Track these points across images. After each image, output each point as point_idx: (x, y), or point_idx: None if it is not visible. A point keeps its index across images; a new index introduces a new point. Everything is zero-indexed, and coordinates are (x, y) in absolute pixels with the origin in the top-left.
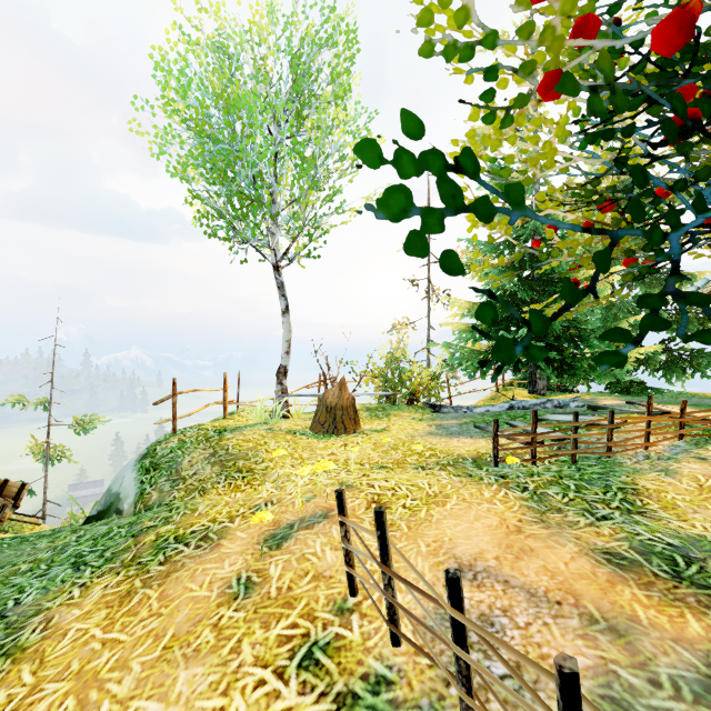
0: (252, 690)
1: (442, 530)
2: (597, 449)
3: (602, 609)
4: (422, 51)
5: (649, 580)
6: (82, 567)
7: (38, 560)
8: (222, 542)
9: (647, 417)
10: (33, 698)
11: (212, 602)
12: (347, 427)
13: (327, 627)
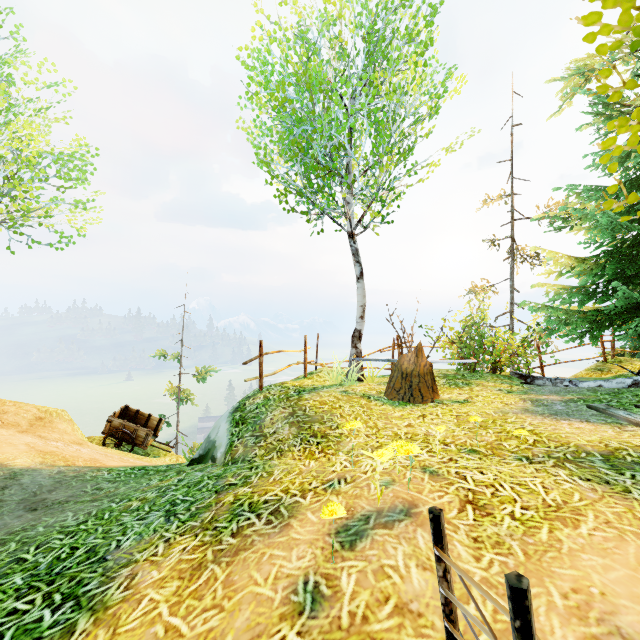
0: None
1: (583, 572)
2: None
3: None
4: None
5: None
6: (172, 517)
7: (145, 499)
8: (292, 522)
9: None
10: None
11: (275, 610)
12: (424, 395)
13: None
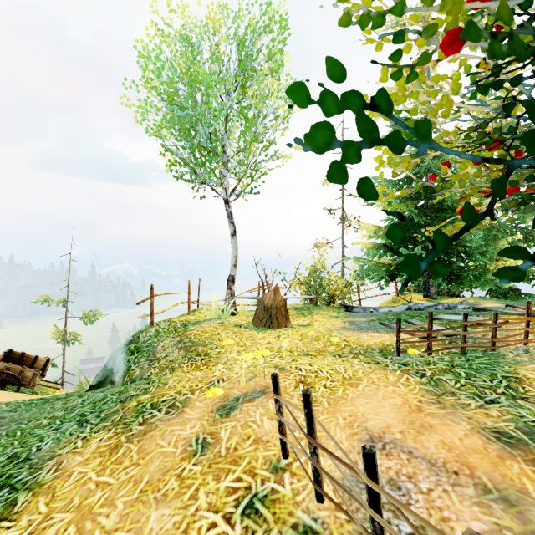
0: (206, 531)
1: (356, 407)
2: (483, 343)
3: (494, 480)
4: (342, 21)
5: (534, 457)
6: (84, 424)
7: (54, 417)
8: (185, 410)
9: (526, 318)
10: (46, 524)
11: (177, 457)
12: (279, 322)
13: (264, 482)
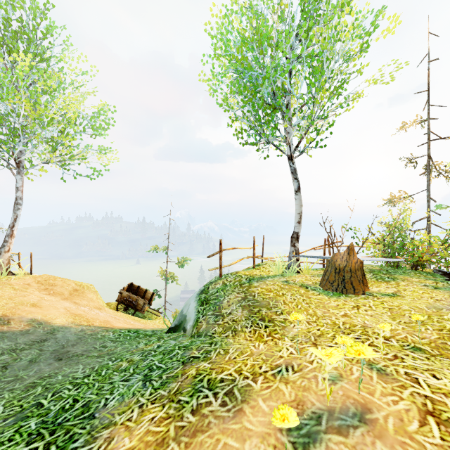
0: None
1: None
2: None
3: None
4: None
5: None
6: (147, 383)
7: (132, 361)
8: (244, 408)
9: None
10: None
11: None
12: (355, 288)
13: None
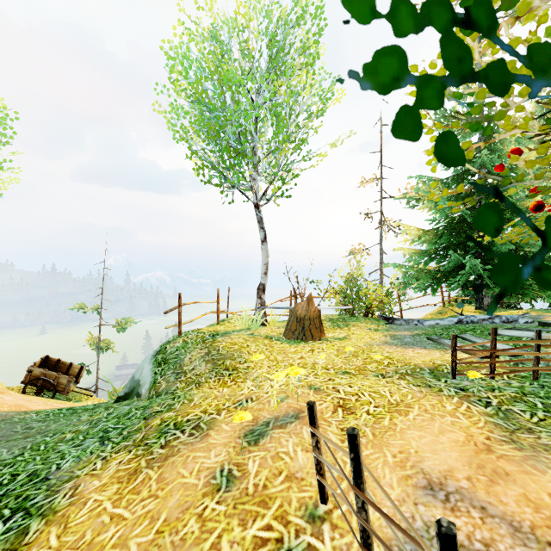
0: None
1: (407, 441)
2: None
3: None
4: None
5: None
6: (106, 441)
7: (78, 431)
8: (210, 433)
9: None
10: None
11: (199, 491)
12: (313, 334)
13: (299, 534)
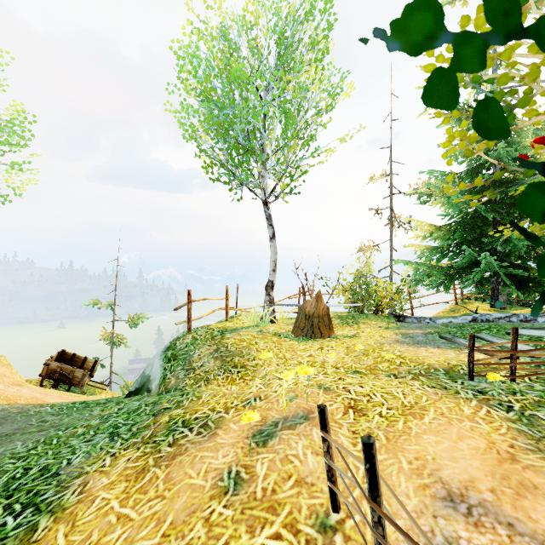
0: None
1: (423, 446)
2: None
3: None
4: None
5: None
6: (116, 437)
7: (89, 426)
8: (218, 432)
9: None
10: None
11: (206, 493)
12: (322, 332)
13: (310, 544)
